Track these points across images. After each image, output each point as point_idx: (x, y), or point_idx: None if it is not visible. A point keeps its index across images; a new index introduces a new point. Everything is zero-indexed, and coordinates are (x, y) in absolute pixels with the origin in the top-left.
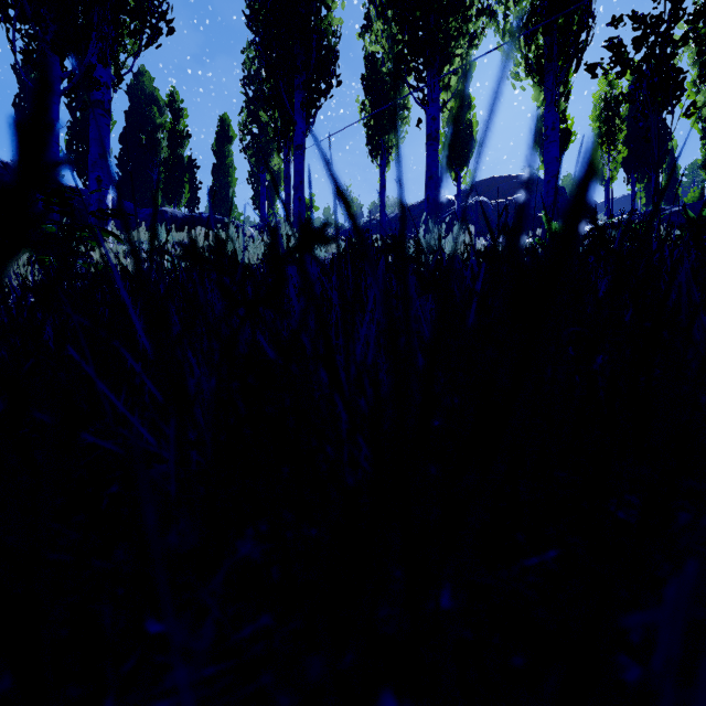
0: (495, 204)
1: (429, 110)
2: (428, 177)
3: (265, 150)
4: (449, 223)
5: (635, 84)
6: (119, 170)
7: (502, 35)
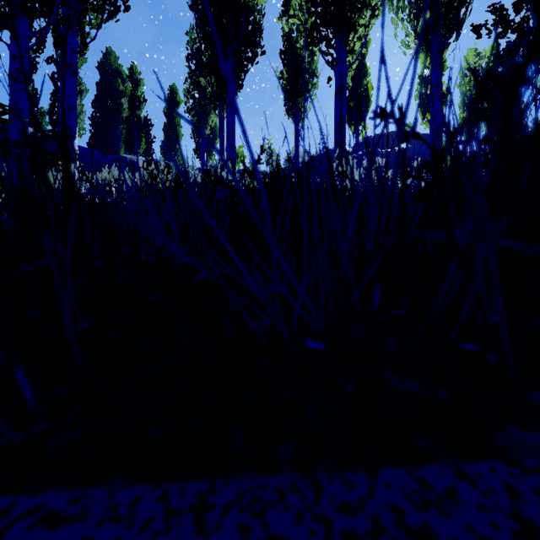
0: (385, 153)
1: (338, 70)
2: (337, 124)
3: (204, 111)
4: None
5: (516, 41)
6: (92, 128)
7: (395, 11)
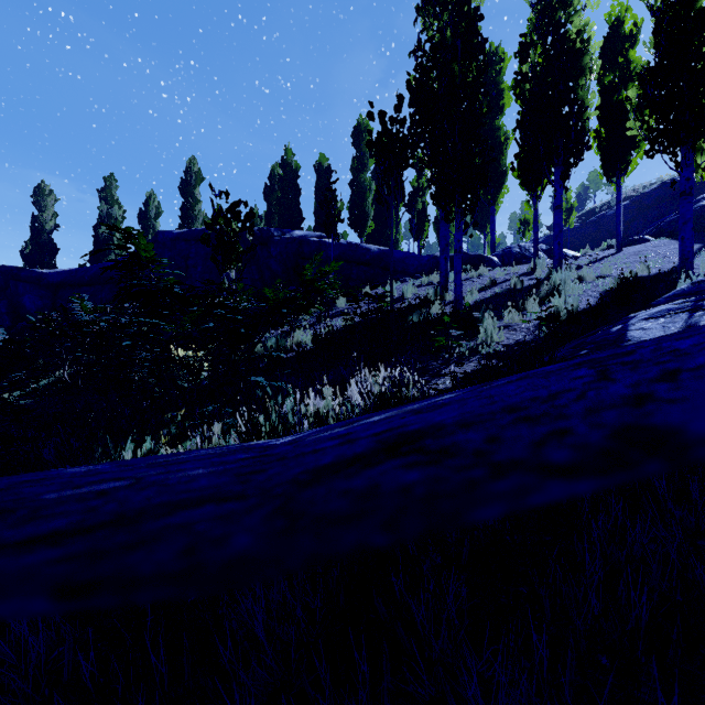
0: None
1: (683, 174)
2: (682, 223)
3: (495, 186)
4: (698, 218)
5: None
6: None
7: None
